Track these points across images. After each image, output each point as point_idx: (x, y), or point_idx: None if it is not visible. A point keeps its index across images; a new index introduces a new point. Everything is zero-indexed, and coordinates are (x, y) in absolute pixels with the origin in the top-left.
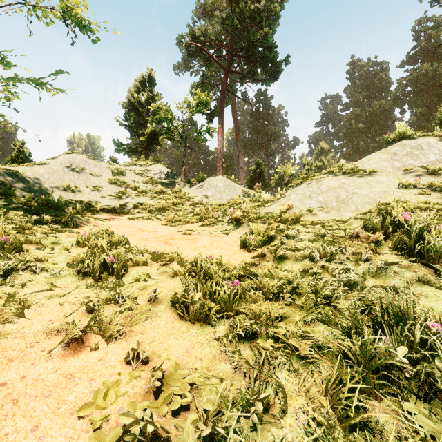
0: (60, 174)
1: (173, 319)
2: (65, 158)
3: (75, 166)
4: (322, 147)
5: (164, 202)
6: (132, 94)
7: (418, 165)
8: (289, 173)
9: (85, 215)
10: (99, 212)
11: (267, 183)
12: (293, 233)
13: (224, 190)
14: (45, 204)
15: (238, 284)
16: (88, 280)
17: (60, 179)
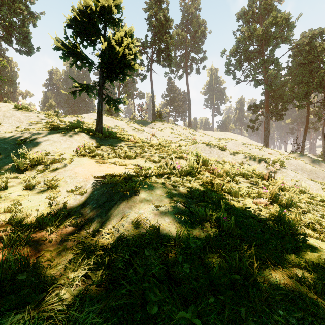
0: None
1: None
2: None
3: None
4: (51, 103)
5: None
6: None
7: (93, 118)
8: None
9: None
10: None
11: None
12: None
13: None
14: None
15: None
16: None
17: None
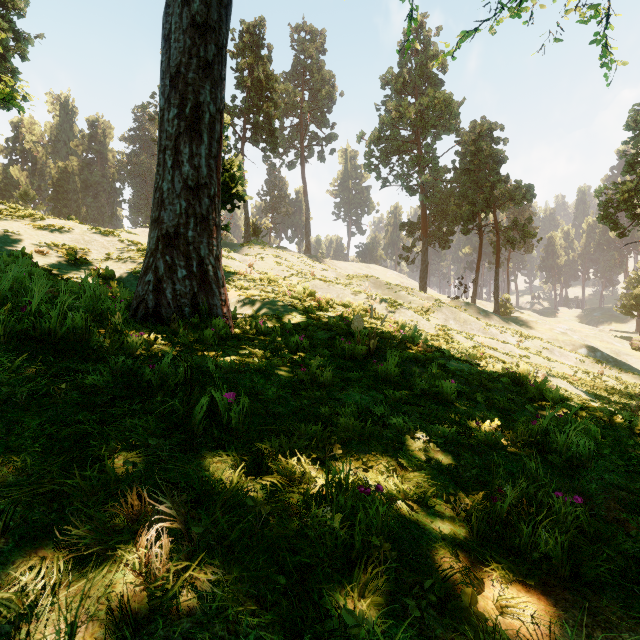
0: None
1: None
2: None
3: None
4: (27, 193)
5: None
6: None
7: None
8: None
9: None
10: None
11: None
12: None
13: None
14: None
15: None
16: None
17: None
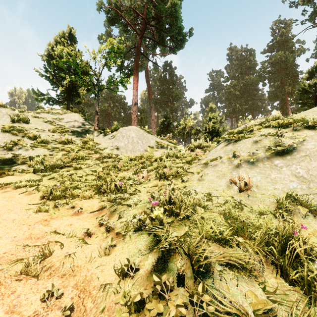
0: None
1: None
2: None
3: None
4: (211, 107)
5: (60, 157)
6: (52, 47)
7: None
8: (189, 125)
9: None
10: None
11: (173, 132)
12: None
13: (136, 141)
14: None
15: None
16: None
17: None
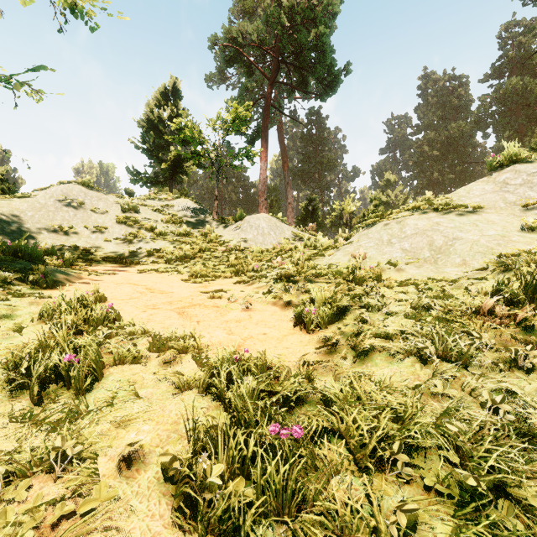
0: (49, 210)
1: (159, 524)
2: (59, 189)
3: (71, 199)
4: (388, 179)
5: (188, 248)
6: (151, 109)
7: None
8: (349, 210)
9: (78, 266)
10: (98, 262)
11: (322, 223)
12: (378, 302)
13: (268, 232)
14: (14, 253)
15: (300, 434)
16: (23, 399)
17: (49, 216)
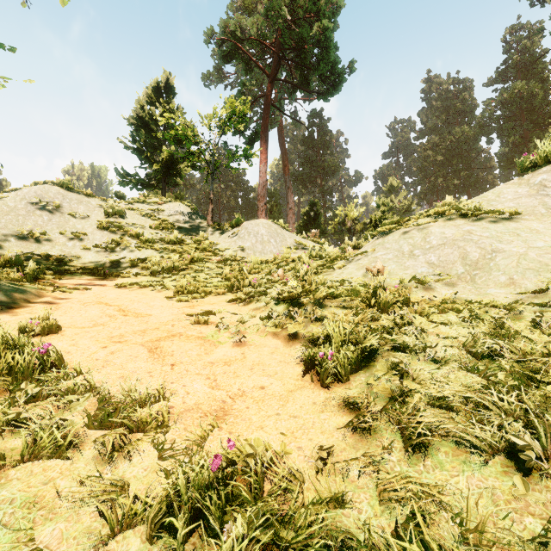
0: (19, 214)
1: None
2: (32, 190)
3: (46, 202)
4: (392, 184)
5: (177, 258)
6: (142, 105)
7: None
8: (352, 216)
9: (45, 279)
10: (72, 274)
11: (324, 229)
12: (417, 342)
13: (268, 240)
14: None
15: None
16: None
17: (18, 221)
